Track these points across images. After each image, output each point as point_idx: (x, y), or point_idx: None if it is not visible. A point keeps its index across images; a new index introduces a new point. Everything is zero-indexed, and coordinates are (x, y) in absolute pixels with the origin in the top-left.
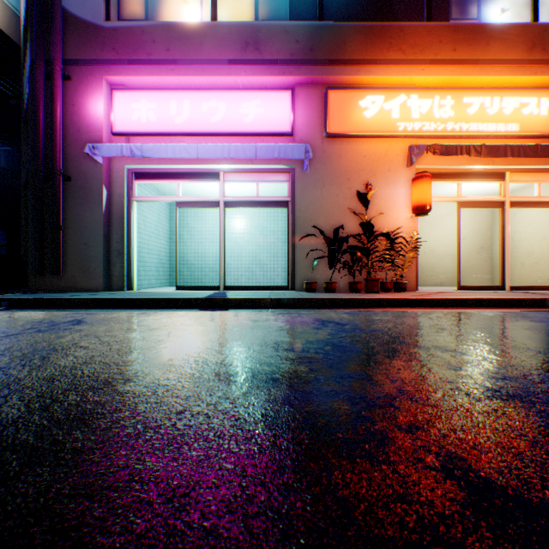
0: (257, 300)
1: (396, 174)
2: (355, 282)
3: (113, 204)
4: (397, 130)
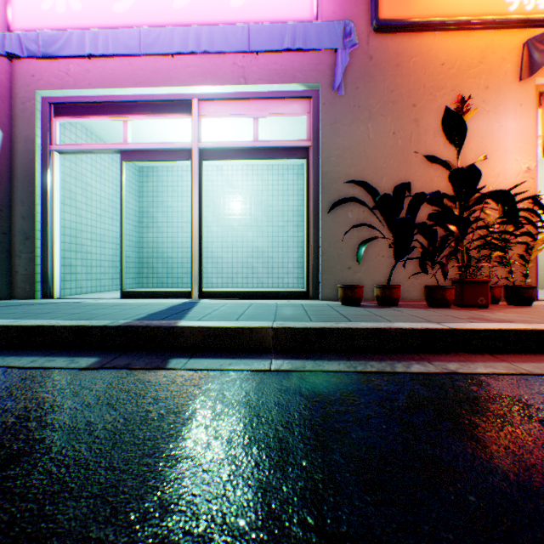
0: (244, 333)
1: (500, 94)
2: (442, 287)
3: (17, 155)
4: (506, 11)
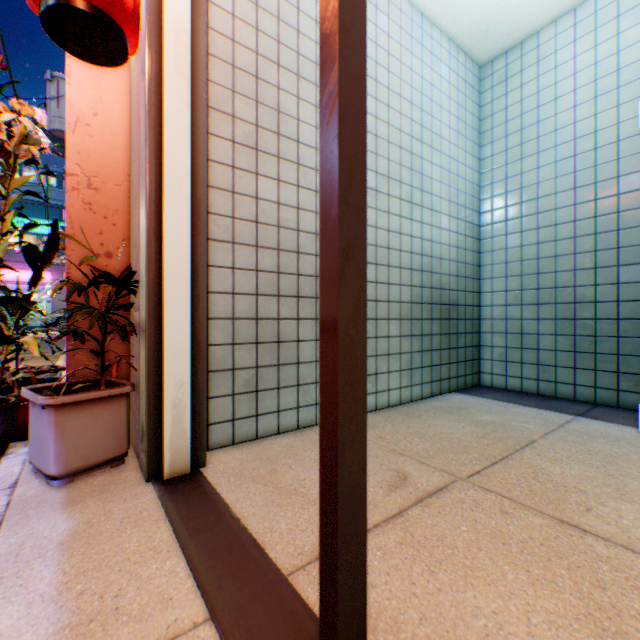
0: None
1: None
2: None
3: None
4: None
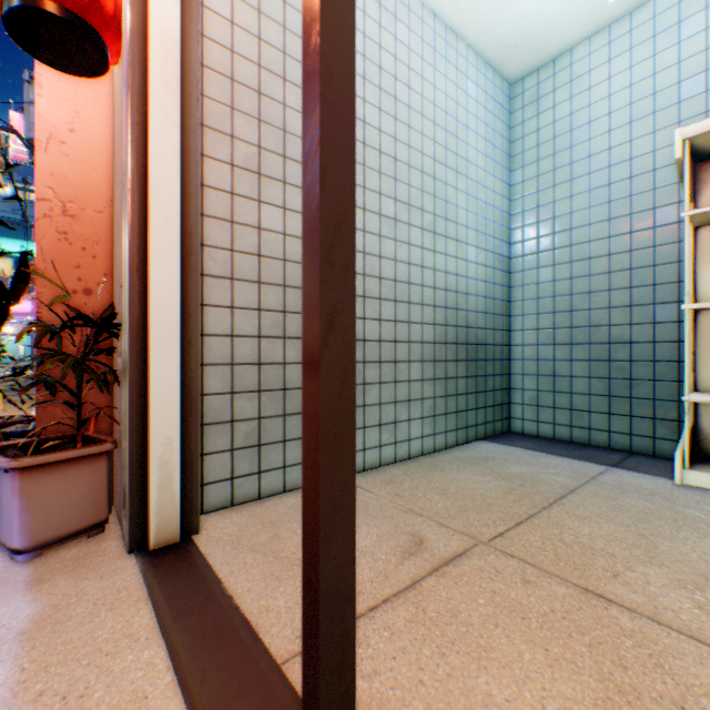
0: None
1: None
2: None
3: None
4: None
